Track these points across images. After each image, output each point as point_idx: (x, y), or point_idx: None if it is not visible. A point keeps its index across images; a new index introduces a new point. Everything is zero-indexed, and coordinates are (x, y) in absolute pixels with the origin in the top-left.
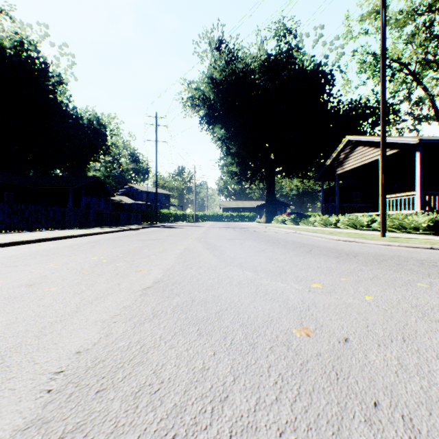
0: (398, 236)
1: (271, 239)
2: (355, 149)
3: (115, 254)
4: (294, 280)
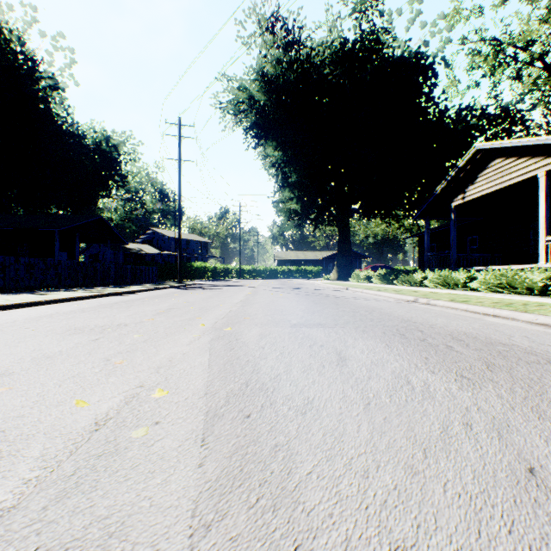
0: None
1: (395, 323)
2: (489, 164)
3: None
4: None
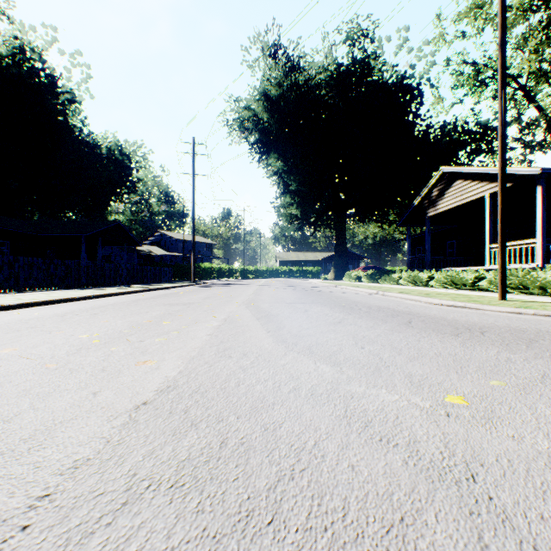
0: (523, 300)
1: (346, 302)
2: (453, 184)
3: (119, 328)
4: (409, 386)
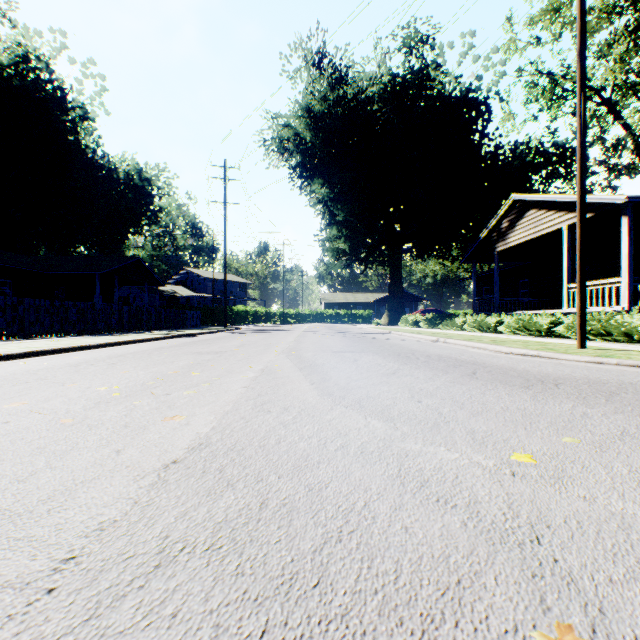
0: (605, 348)
1: (402, 351)
2: (525, 214)
3: (142, 379)
4: (471, 443)
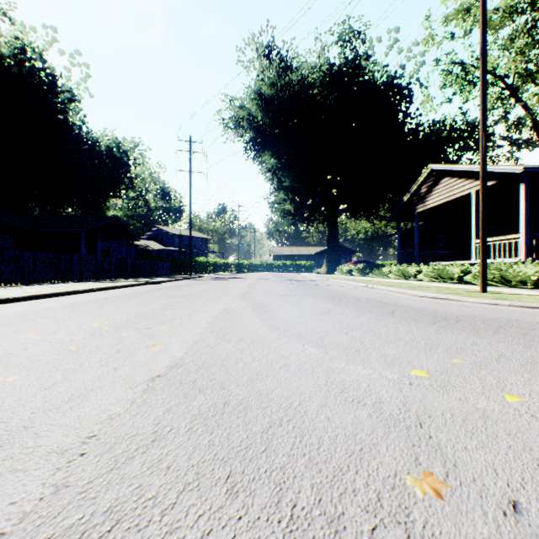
0: (502, 292)
1: (336, 295)
2: (440, 181)
3: (126, 317)
4: (382, 363)
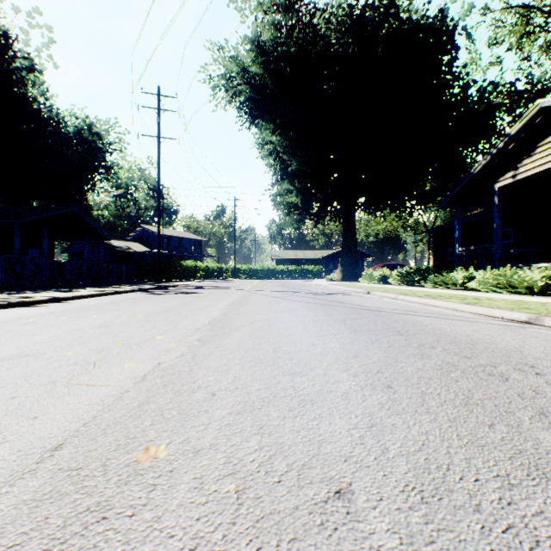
0: None
1: None
2: None
3: None
4: None
